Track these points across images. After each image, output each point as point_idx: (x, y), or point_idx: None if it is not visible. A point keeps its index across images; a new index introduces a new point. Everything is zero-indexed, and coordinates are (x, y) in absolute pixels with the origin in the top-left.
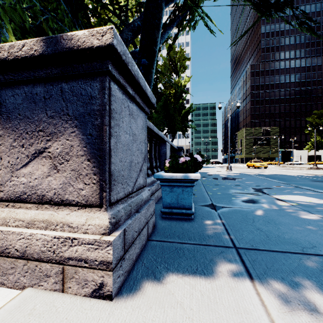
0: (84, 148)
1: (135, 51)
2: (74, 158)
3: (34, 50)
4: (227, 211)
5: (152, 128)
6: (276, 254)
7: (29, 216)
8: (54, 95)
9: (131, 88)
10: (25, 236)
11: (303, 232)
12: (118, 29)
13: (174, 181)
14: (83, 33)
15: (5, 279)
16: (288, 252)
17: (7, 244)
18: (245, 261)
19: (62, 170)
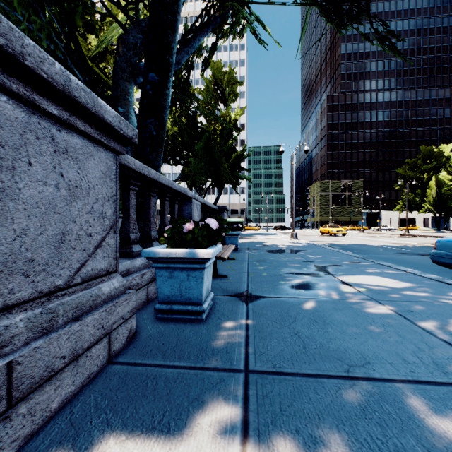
0: None
1: None
2: None
3: None
4: (264, 303)
5: (155, 178)
6: (306, 380)
7: None
8: None
9: (59, 105)
10: None
11: (358, 338)
12: (123, 29)
13: (174, 262)
14: None
15: None
16: (325, 375)
17: None
18: (250, 397)
19: None
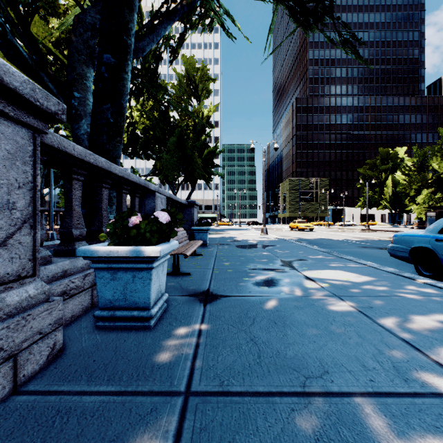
0: None
1: None
2: None
3: None
4: (223, 304)
5: (105, 167)
6: (255, 401)
7: None
8: None
9: None
10: None
11: (318, 341)
12: (81, 9)
13: (117, 261)
14: None
15: None
16: (278, 392)
17: None
18: (184, 433)
19: None
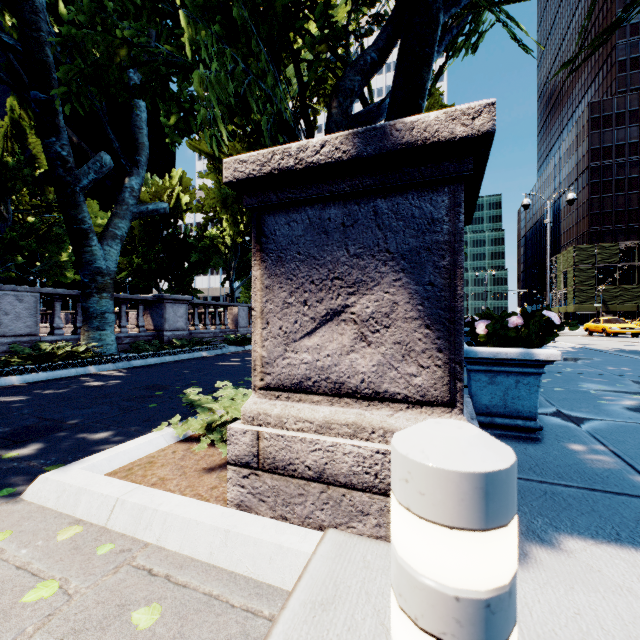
0: (418, 307)
1: (366, 110)
2: (399, 323)
3: (342, 152)
4: (606, 427)
5: None
6: None
7: (320, 416)
8: (362, 219)
9: None
10: (323, 447)
11: None
12: (332, 73)
13: (498, 364)
14: (434, 117)
15: (288, 512)
16: None
17: (292, 457)
18: None
19: (376, 343)
